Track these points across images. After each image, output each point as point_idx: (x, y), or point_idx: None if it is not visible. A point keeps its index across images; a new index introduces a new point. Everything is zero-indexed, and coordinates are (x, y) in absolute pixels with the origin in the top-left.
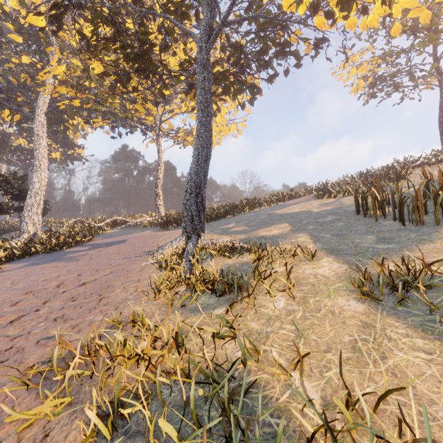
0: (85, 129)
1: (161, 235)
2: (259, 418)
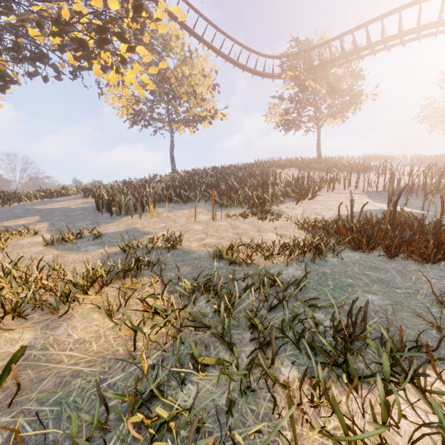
0: None
1: None
2: None
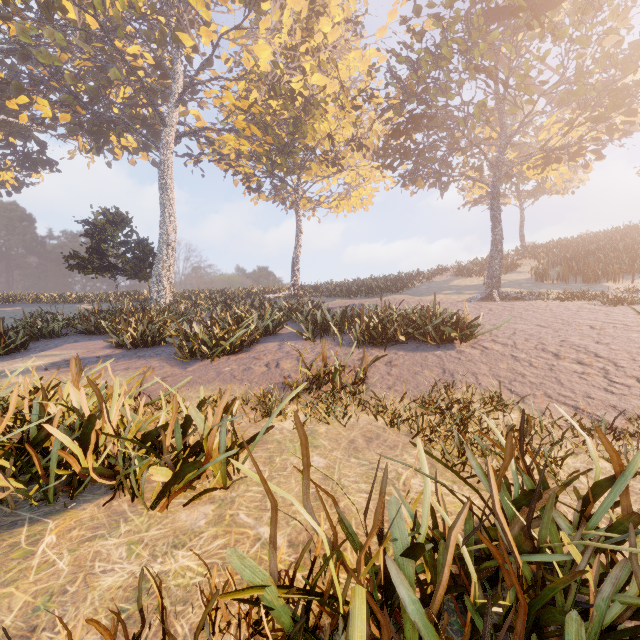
0: (115, 152)
1: (395, 299)
2: None
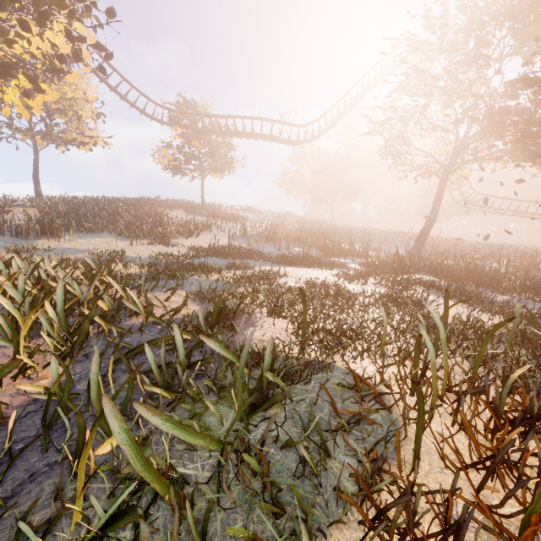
0: None
1: None
2: None
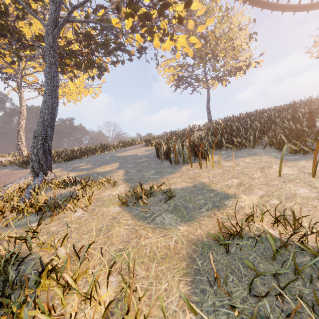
0: None
1: (18, 173)
2: (26, 273)
